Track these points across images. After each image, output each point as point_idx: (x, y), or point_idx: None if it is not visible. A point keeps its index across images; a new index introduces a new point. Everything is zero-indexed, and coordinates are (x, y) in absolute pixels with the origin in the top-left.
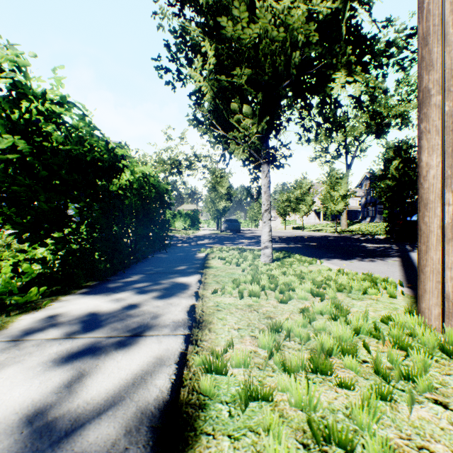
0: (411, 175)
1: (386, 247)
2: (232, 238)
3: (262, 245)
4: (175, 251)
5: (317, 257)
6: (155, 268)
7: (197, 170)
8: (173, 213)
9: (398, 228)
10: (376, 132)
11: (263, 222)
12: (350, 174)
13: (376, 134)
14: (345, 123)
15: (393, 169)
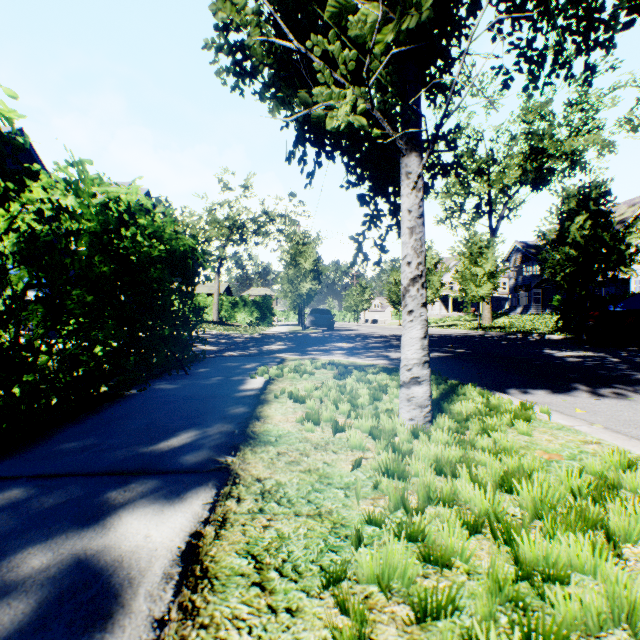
0: (606, 240)
1: (597, 358)
2: (321, 339)
3: (403, 373)
4: (205, 372)
5: (497, 386)
6: (100, 444)
7: (269, 236)
8: (234, 300)
9: (591, 324)
10: (534, 181)
11: (407, 312)
12: (501, 241)
13: (533, 183)
14: (489, 166)
15: (575, 230)
